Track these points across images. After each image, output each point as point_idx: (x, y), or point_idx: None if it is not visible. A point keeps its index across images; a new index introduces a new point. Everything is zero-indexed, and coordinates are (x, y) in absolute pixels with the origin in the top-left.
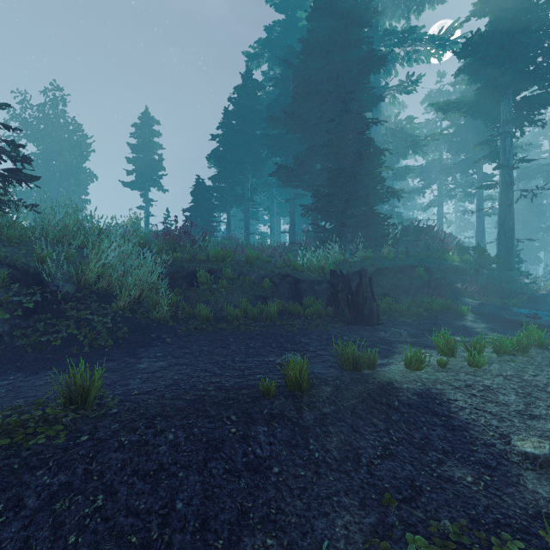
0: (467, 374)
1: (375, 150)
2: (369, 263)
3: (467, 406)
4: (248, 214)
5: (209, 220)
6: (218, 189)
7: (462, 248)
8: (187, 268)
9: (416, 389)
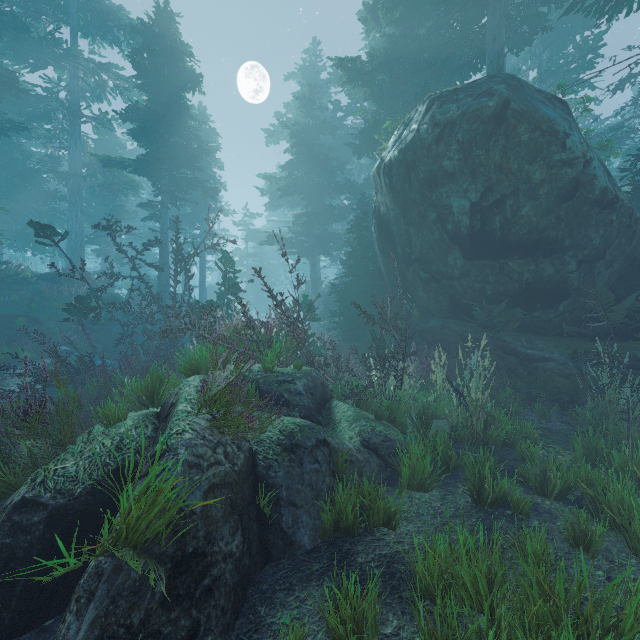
0: None
1: None
2: None
3: None
4: None
5: None
6: None
7: (106, 299)
8: None
9: None
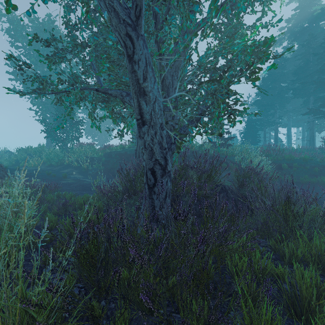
0: None
1: None
2: None
3: None
4: (277, 131)
5: (255, 137)
6: (258, 120)
7: None
8: (276, 163)
9: None
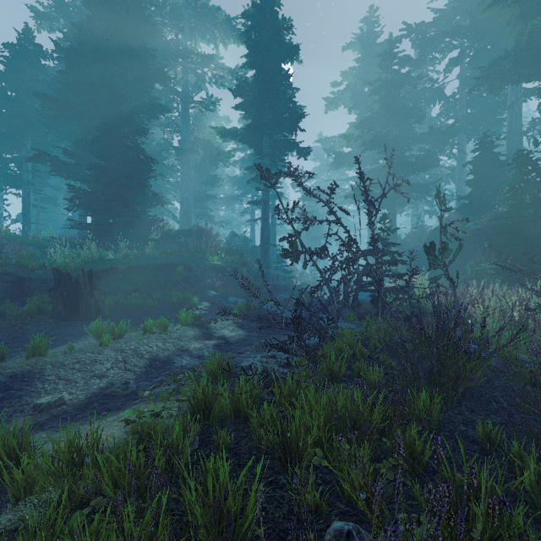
0: (92, 352)
1: (145, 157)
2: (126, 261)
3: (53, 378)
4: (28, 200)
5: None
6: None
7: (228, 250)
8: None
9: (16, 372)
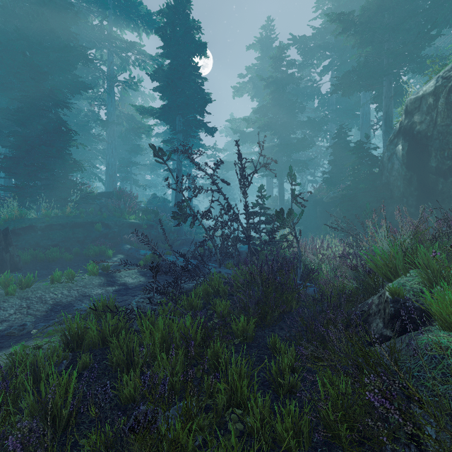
0: None
1: (66, 128)
2: (46, 220)
3: None
4: None
5: None
6: None
7: (145, 210)
8: None
9: None
